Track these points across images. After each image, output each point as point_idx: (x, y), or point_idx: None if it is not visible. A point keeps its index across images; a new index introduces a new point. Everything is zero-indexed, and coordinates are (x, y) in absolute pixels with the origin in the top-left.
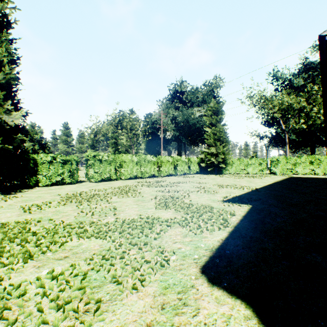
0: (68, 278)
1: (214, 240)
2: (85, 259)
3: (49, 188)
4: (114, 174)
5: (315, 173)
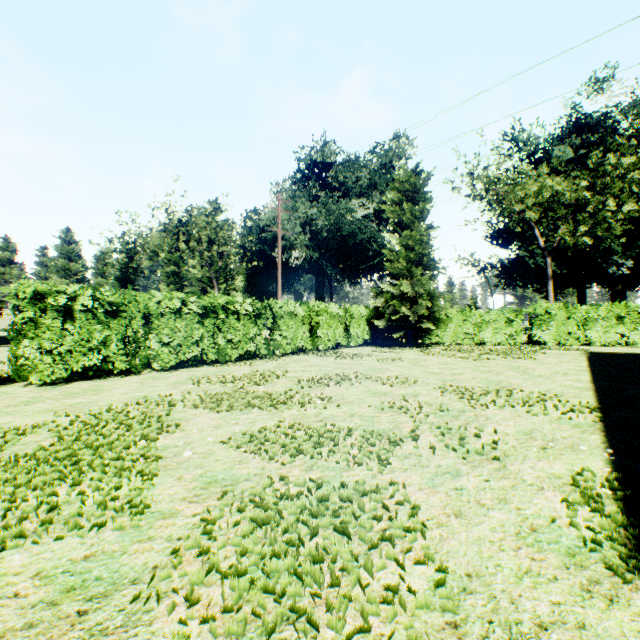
0: None
1: None
2: None
3: None
4: (121, 356)
5: (628, 342)
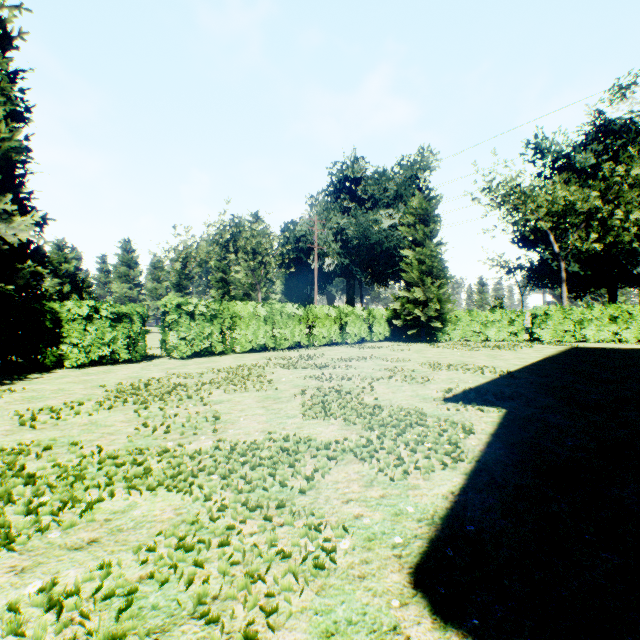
0: (87, 605)
1: (435, 496)
2: (135, 548)
3: (84, 371)
4: (220, 343)
5: (621, 340)
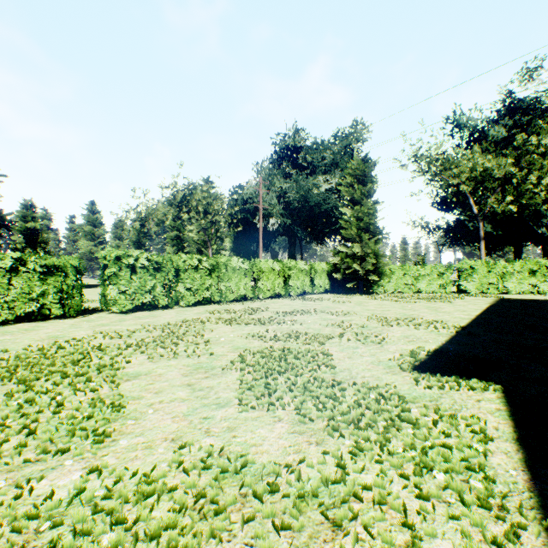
0: None
1: None
2: None
3: (4, 329)
4: (163, 296)
5: (539, 291)
